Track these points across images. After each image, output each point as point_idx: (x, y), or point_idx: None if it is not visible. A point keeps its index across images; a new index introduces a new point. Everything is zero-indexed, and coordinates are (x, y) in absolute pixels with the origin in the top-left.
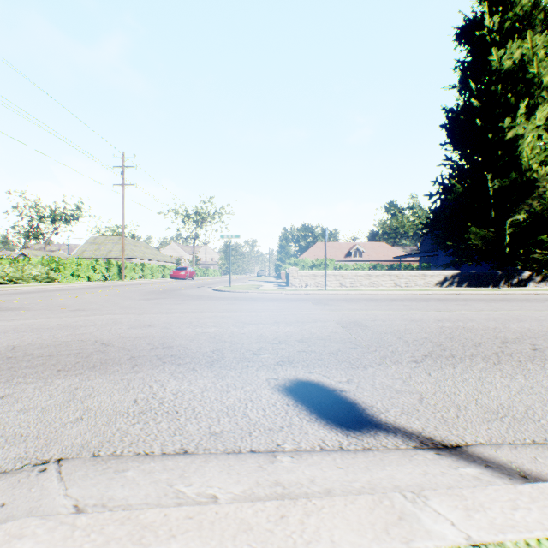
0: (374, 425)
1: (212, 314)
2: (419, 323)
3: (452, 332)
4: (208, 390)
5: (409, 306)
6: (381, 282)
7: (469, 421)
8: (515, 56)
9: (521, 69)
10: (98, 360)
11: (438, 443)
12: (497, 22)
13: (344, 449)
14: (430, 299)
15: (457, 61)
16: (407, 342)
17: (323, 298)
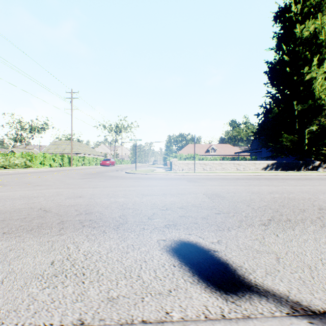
0: (247, 288)
1: (123, 188)
2: (258, 194)
3: (282, 201)
4: (112, 251)
5: (248, 183)
6: (228, 167)
7: (324, 283)
8: (310, 29)
9: (314, 37)
10: (37, 223)
11: (307, 308)
12: (299, 9)
13: (226, 317)
14: (260, 178)
15: (274, 33)
16: (254, 208)
17: (193, 177)
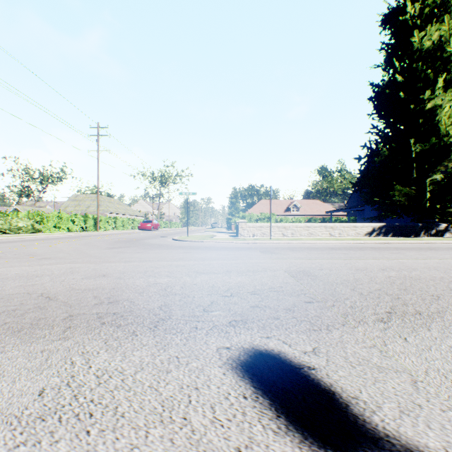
0: (373, 443)
1: (168, 263)
2: (365, 272)
3: (403, 283)
4: (143, 368)
5: (349, 254)
6: (318, 232)
7: None
8: (433, 37)
9: (439, 49)
10: (31, 319)
11: None
12: (417, 9)
13: None
14: (364, 248)
15: (382, 43)
16: (362, 294)
17: (269, 247)
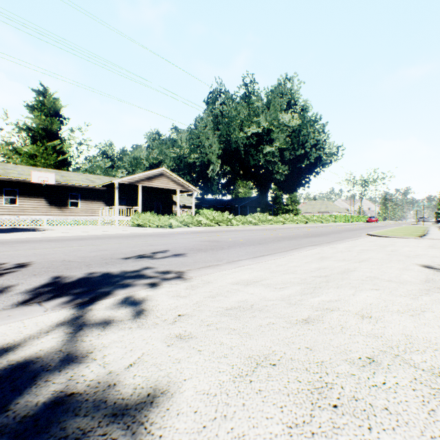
0: None
1: None
2: None
3: None
4: None
5: None
6: None
7: None
8: None
9: None
10: None
11: None
12: None
13: None
14: None
15: None
16: None
17: None
